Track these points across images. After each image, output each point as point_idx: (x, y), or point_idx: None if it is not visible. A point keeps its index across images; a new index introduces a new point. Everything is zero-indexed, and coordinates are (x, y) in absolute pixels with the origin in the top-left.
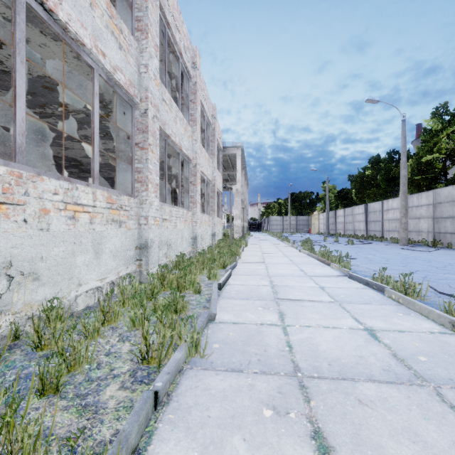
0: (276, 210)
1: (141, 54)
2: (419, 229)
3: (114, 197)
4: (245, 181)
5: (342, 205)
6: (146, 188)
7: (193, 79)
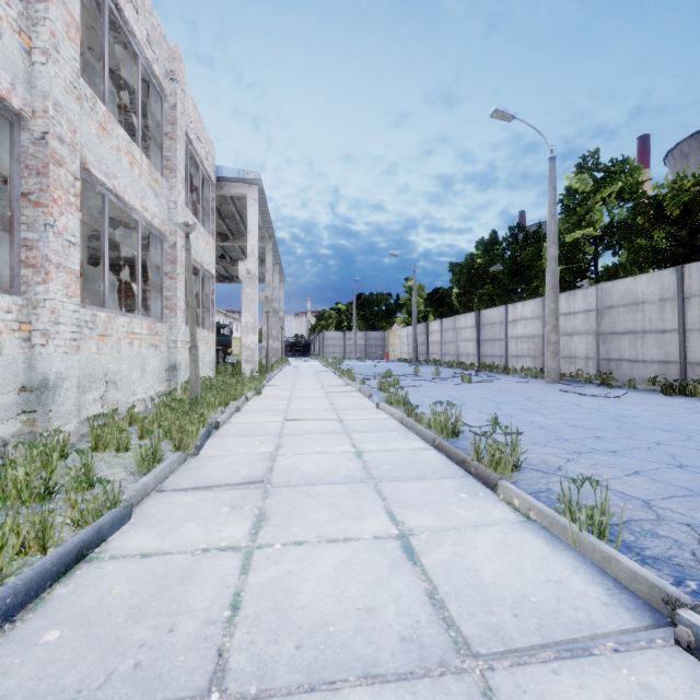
0: (334, 321)
1: None
2: (570, 354)
3: None
4: (277, 266)
5: (436, 314)
6: None
7: None
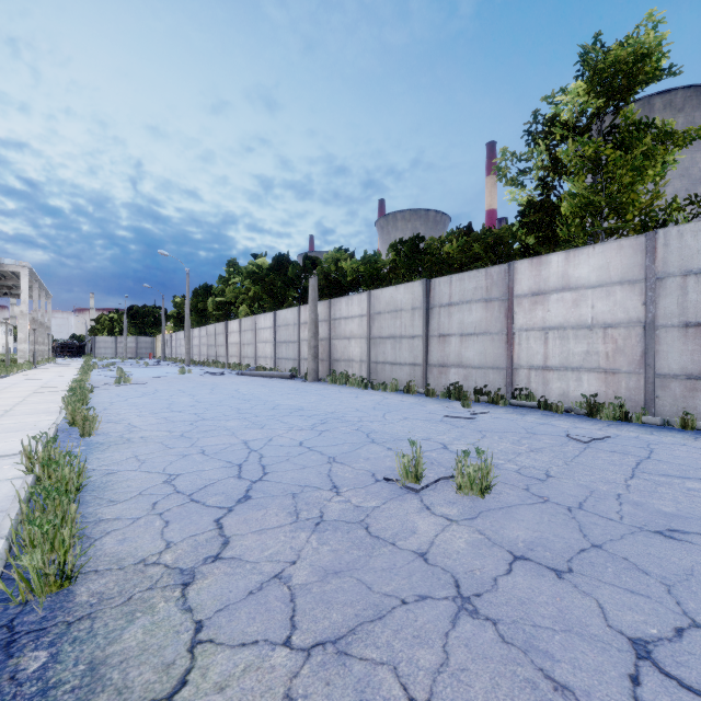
0: (107, 327)
1: None
2: (204, 353)
3: None
4: (43, 292)
5: (182, 327)
6: None
7: None
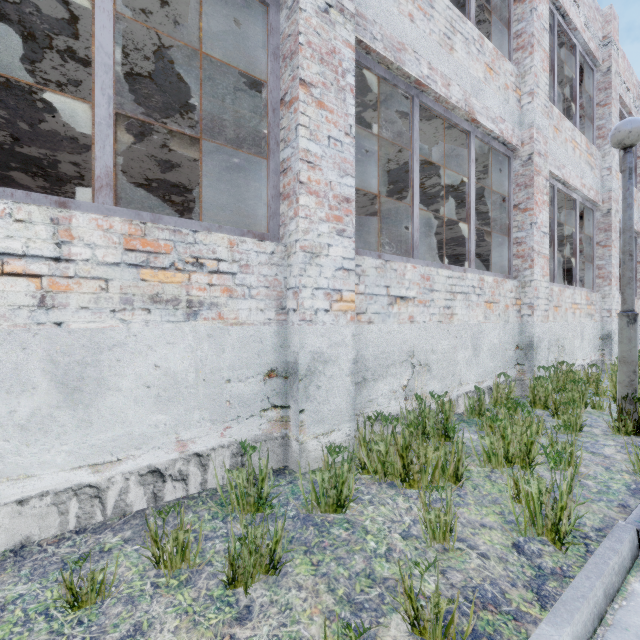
0: None
1: (602, 159)
2: None
3: (588, 295)
4: None
5: None
6: (609, 283)
7: None
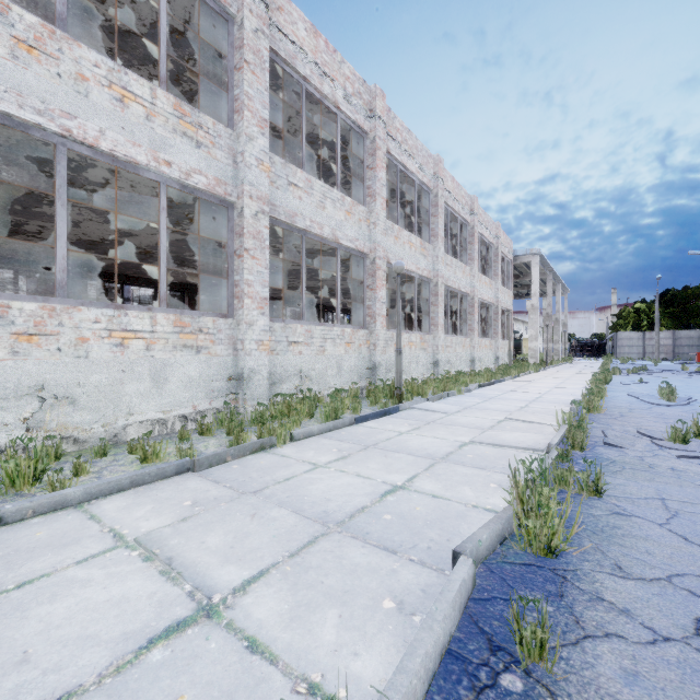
0: (630, 321)
1: (434, 250)
2: None
3: (422, 337)
4: (558, 285)
5: None
6: (437, 329)
7: (471, 224)
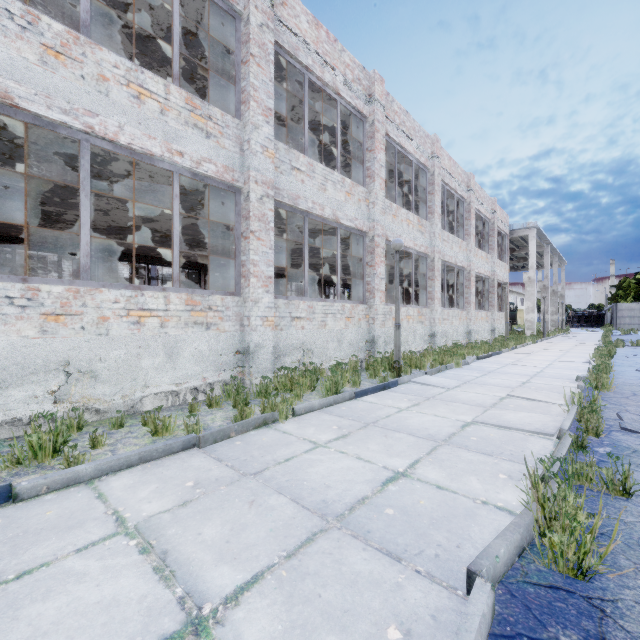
0: (631, 292)
1: (431, 226)
2: None
3: (420, 310)
4: (555, 257)
5: None
6: (434, 302)
7: (467, 200)
